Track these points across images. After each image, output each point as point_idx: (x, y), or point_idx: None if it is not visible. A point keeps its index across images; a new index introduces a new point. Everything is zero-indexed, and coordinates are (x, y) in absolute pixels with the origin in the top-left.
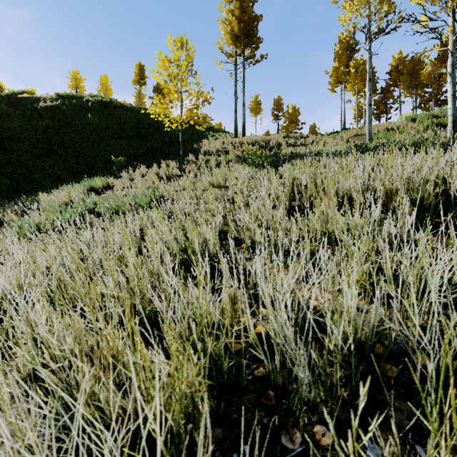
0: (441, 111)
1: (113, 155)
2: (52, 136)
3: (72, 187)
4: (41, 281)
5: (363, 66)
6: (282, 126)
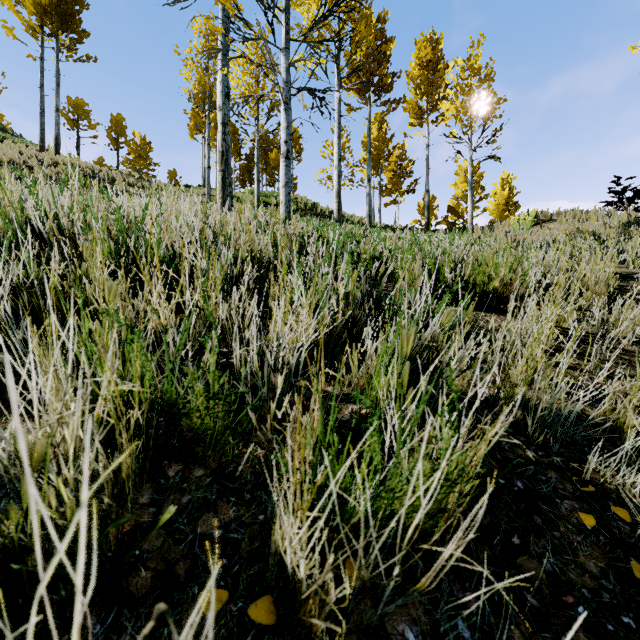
0: (271, 192)
1: None
2: None
3: None
4: None
5: None
6: (125, 158)
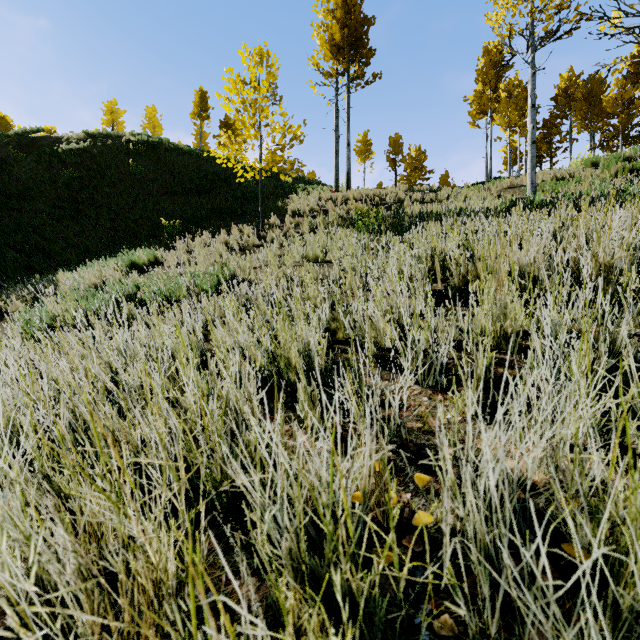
0: (636, 150)
1: (163, 217)
2: (78, 190)
3: (105, 262)
4: (41, 418)
5: (518, 90)
6: (401, 176)
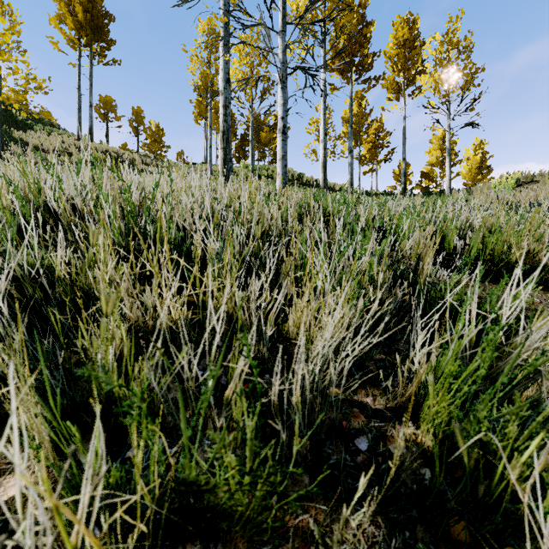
0: (262, 166)
1: None
2: None
3: None
4: None
5: None
6: (143, 143)
